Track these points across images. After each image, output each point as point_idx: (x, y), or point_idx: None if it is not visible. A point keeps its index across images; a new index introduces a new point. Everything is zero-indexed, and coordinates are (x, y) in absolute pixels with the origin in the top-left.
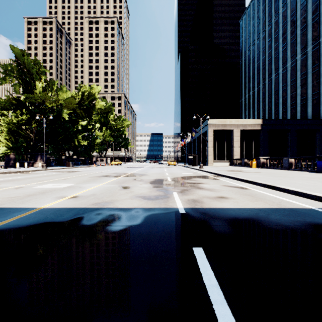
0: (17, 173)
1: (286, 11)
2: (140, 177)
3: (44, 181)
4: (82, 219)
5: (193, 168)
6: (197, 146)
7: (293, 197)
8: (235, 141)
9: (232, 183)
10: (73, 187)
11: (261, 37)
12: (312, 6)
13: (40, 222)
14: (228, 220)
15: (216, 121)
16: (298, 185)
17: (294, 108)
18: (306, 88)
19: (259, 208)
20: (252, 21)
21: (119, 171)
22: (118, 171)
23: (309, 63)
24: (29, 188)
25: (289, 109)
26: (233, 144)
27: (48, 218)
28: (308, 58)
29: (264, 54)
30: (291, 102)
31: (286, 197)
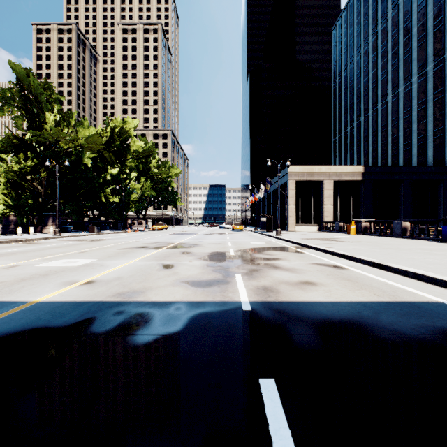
0: (17, 242)
1: (397, 15)
2: (191, 249)
3: (52, 256)
4: (92, 322)
5: (267, 235)
6: (273, 204)
7: (411, 282)
8: (326, 196)
9: (322, 259)
10: (92, 265)
11: (363, 51)
12: (433, 8)
13: (26, 328)
14: (316, 324)
15: (299, 169)
16: (418, 264)
17: (409, 150)
18: (425, 122)
19: (363, 302)
20: (350, 29)
21: (163, 240)
22: (162, 239)
23: (430, 87)
24: (27, 268)
25: (401, 152)
26: (324, 200)
27: (40, 321)
28: (428, 80)
29: (366, 74)
30: (404, 143)
31: (401, 283)
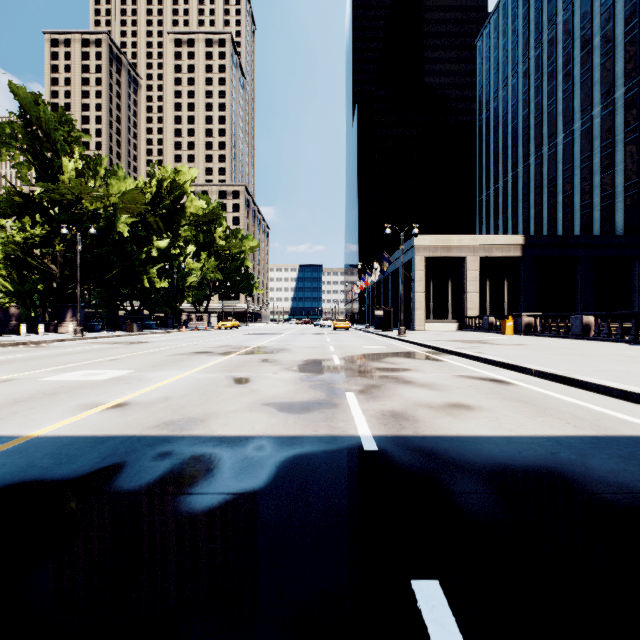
0: (18, 346)
1: (570, 18)
2: (275, 355)
3: (67, 366)
4: (118, 471)
5: (385, 336)
6: (392, 291)
7: (620, 405)
8: (470, 280)
9: (473, 369)
10: (126, 379)
11: (521, 71)
12: (624, 8)
13: (7, 483)
14: (488, 475)
15: (430, 240)
16: (623, 376)
17: (588, 214)
18: (613, 173)
19: (554, 437)
20: (503, 40)
21: (233, 343)
22: (231, 341)
23: (619, 122)
24: (27, 383)
25: (578, 216)
26: (466, 286)
27: (33, 469)
28: (617, 112)
29: (526, 105)
30: (581, 203)
31: (605, 407)
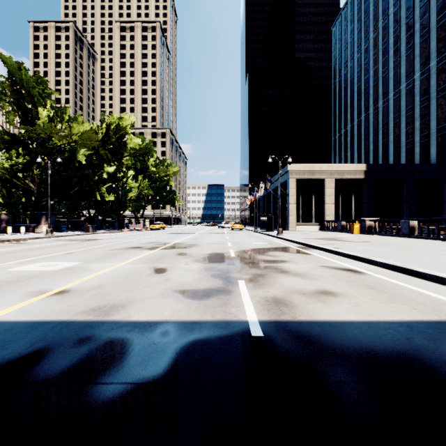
0: (3, 242)
1: (398, 10)
2: (188, 249)
3: (33, 258)
4: (41, 357)
5: (268, 235)
6: (273, 203)
7: None
8: (328, 195)
9: (333, 261)
10: (73, 269)
11: (363, 48)
12: (436, 3)
13: None
14: (358, 362)
15: (300, 166)
16: None
17: (411, 148)
18: (428, 119)
19: (406, 322)
20: (350, 27)
21: (159, 240)
22: (158, 239)
23: (433, 83)
24: None
25: (403, 150)
26: (325, 199)
27: None
28: (431, 76)
29: (367, 72)
30: (406, 140)
31: (439, 293)
